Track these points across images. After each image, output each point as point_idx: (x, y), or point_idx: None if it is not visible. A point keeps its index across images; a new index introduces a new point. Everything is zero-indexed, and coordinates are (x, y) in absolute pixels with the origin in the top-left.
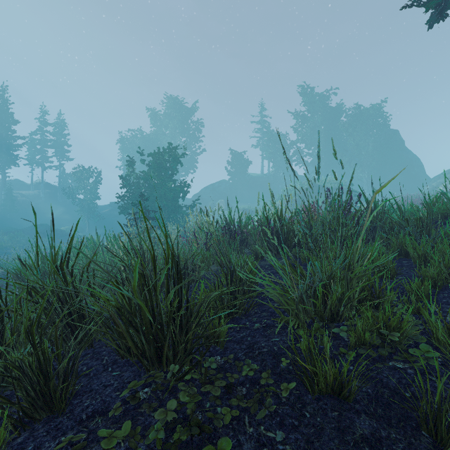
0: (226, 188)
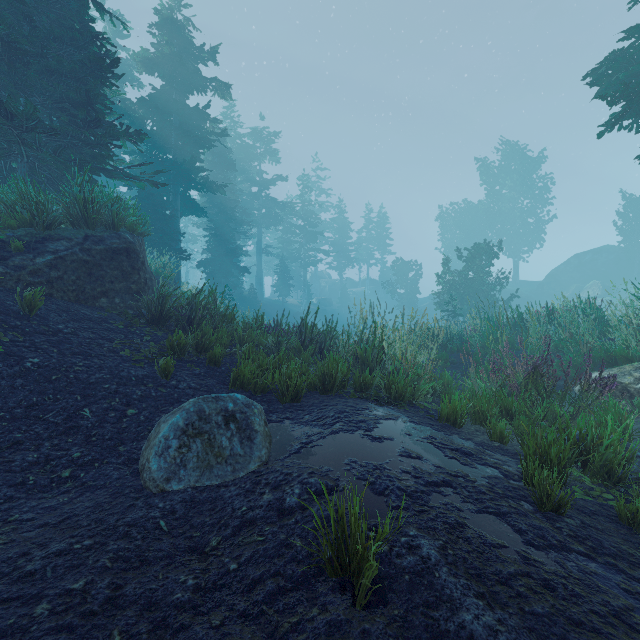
0: (606, 261)
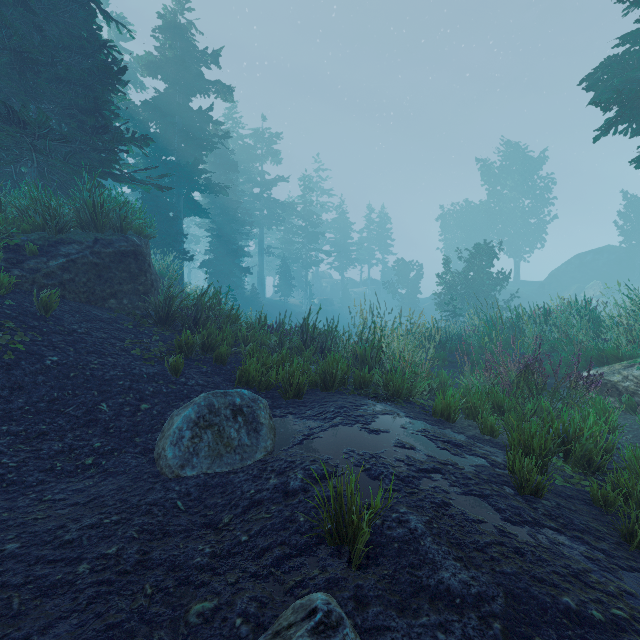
0: (607, 261)
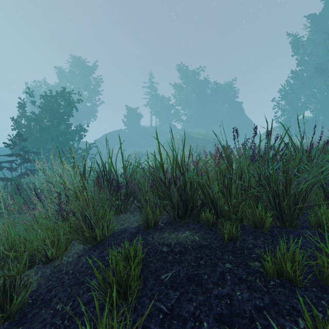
0: (122, 136)
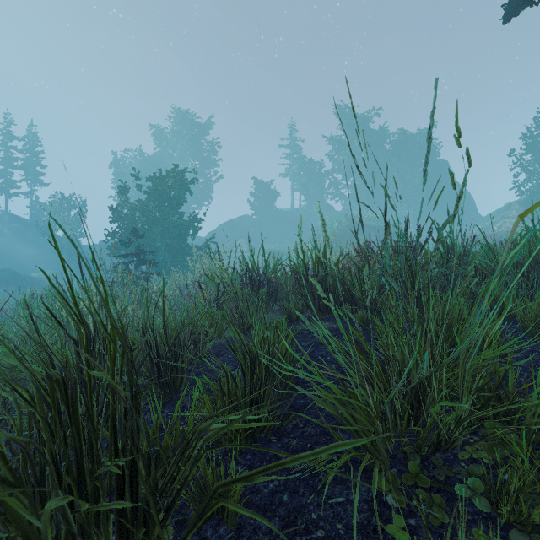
0: (248, 225)
